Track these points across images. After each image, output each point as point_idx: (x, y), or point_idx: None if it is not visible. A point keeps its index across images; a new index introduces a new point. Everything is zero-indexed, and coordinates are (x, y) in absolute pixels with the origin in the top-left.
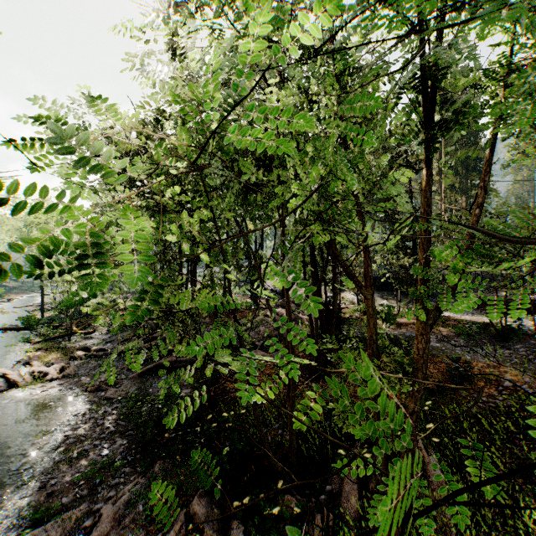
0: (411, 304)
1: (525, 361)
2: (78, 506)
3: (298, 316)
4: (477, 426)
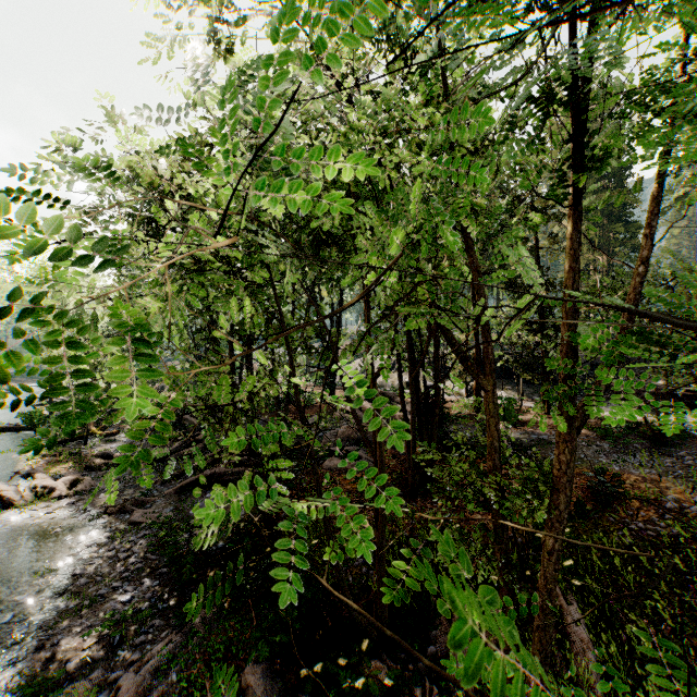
0: (537, 396)
1: (694, 473)
2: (88, 674)
3: None
4: (633, 563)
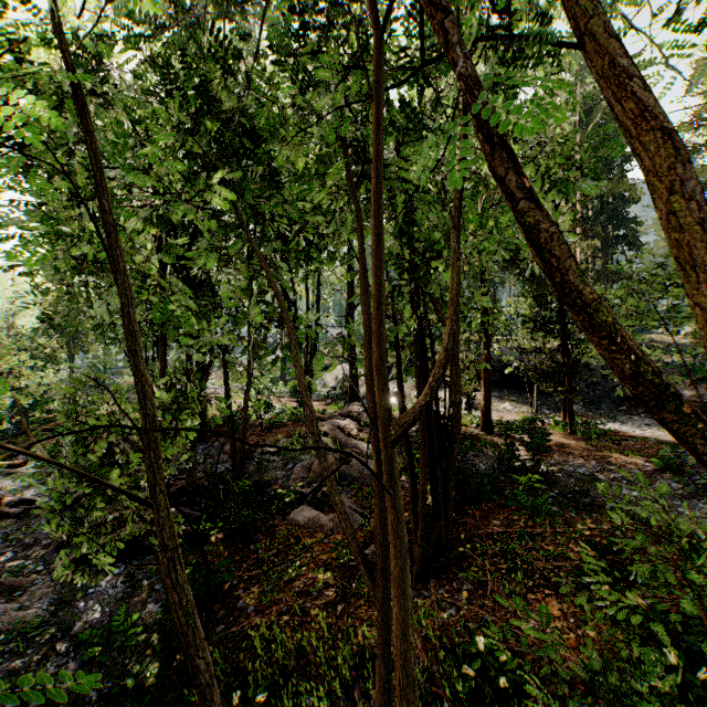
0: (546, 408)
1: None
2: None
3: None
4: None
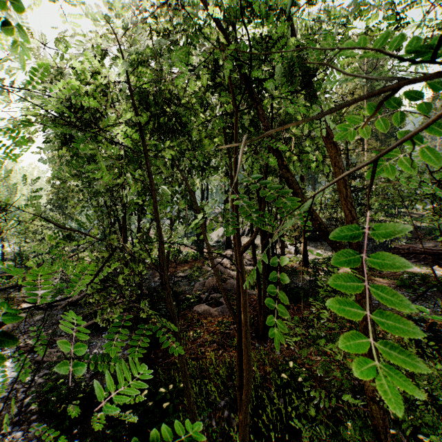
0: None
1: None
2: None
3: None
4: None
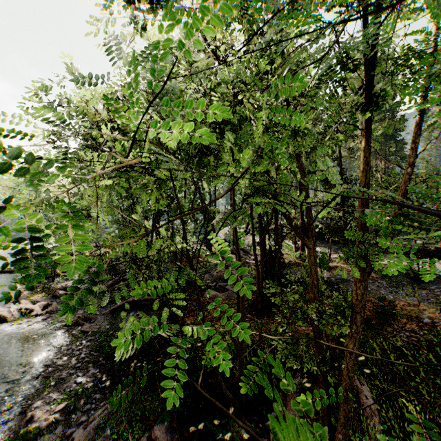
0: (340, 251)
1: (440, 300)
2: (53, 430)
3: (245, 261)
4: (402, 358)
